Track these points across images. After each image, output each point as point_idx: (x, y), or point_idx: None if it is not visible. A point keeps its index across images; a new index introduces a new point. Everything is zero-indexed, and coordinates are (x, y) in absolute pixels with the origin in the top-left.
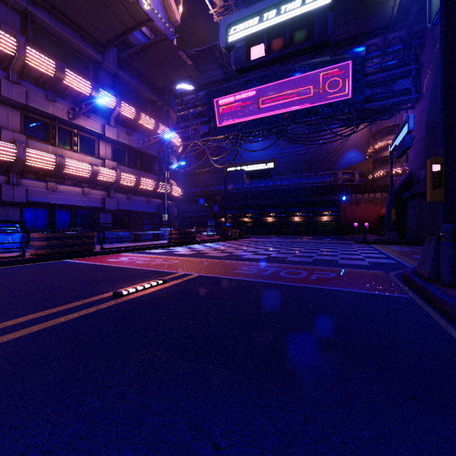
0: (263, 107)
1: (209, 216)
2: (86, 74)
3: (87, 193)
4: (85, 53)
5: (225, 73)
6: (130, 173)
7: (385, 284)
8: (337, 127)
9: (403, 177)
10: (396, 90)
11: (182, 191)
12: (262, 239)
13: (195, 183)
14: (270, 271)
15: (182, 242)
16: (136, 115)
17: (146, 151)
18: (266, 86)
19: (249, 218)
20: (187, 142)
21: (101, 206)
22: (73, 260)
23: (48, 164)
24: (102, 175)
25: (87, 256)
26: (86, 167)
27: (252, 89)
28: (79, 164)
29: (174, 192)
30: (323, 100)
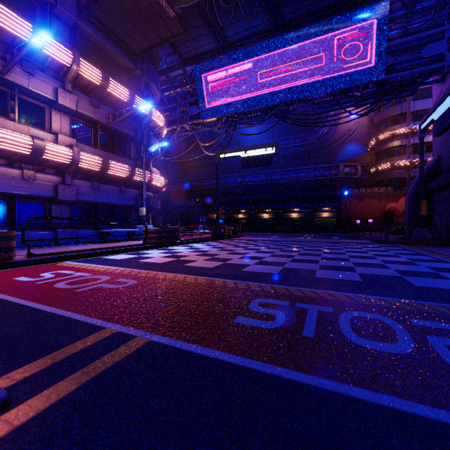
0: (263, 82)
1: (201, 213)
2: (31, 19)
3: (30, 177)
4: None
5: (217, 41)
6: (95, 155)
7: None
8: (349, 105)
9: (429, 164)
10: (425, 58)
11: (165, 180)
12: (260, 237)
13: (186, 177)
14: (314, 320)
15: (161, 243)
16: (102, 79)
17: (119, 129)
18: (266, 56)
19: (243, 214)
20: (173, 126)
21: (52, 196)
22: None
23: None
24: (50, 153)
25: None
26: (23, 140)
27: (249, 60)
28: (11, 134)
29: (156, 181)
30: (335, 71)
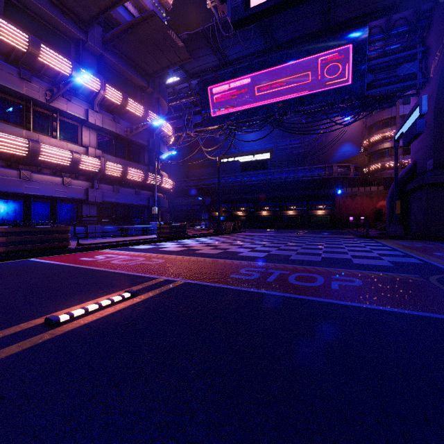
0: (259, 95)
1: (203, 210)
2: (67, 54)
3: (68, 183)
4: (65, 31)
5: (219, 60)
6: (116, 163)
7: (441, 299)
8: (336, 115)
9: (406, 168)
10: (400, 75)
11: (173, 183)
12: (257, 233)
13: (189, 177)
14: (275, 276)
15: (172, 237)
16: (123, 100)
17: (135, 140)
18: (262, 73)
19: (243, 212)
20: (179, 133)
21: (84, 198)
22: (38, 259)
23: (19, 149)
24: (84, 164)
25: (59, 253)
26: (65, 155)
27: (247, 76)
28: (57, 150)
29: (165, 183)
30: (322, 86)
